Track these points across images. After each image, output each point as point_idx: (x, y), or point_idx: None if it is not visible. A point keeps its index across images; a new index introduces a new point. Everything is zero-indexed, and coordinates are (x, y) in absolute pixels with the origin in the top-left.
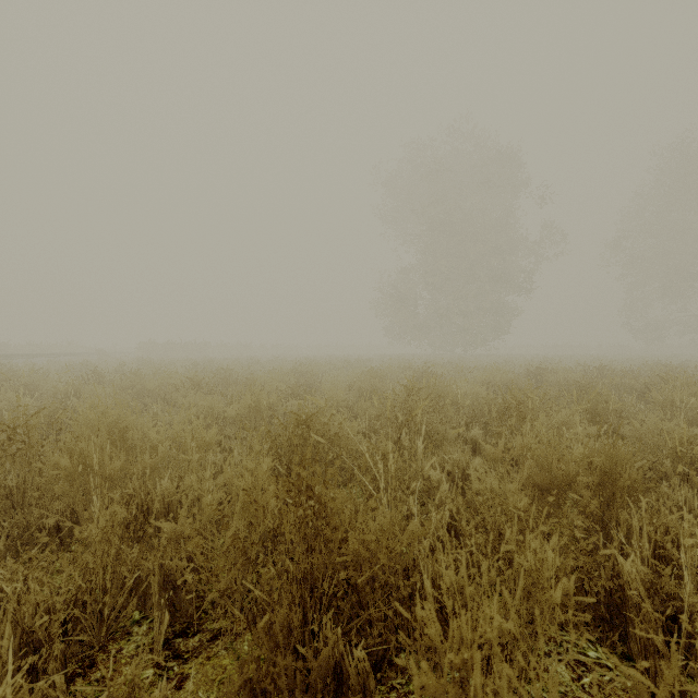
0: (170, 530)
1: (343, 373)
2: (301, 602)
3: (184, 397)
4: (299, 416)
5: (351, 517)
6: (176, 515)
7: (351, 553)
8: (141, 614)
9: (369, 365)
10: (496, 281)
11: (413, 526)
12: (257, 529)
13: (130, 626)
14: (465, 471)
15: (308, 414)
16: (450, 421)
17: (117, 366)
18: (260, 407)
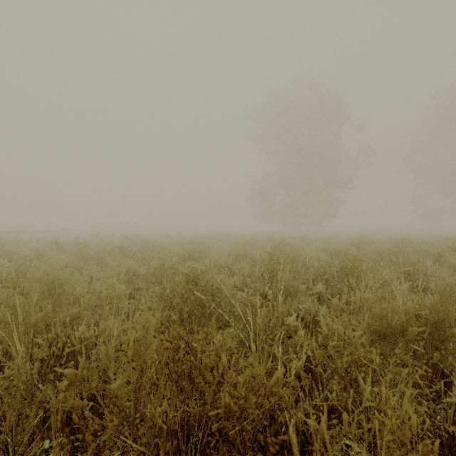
0: (72, 375)
1: (225, 243)
2: (177, 451)
3: (115, 260)
4: (188, 275)
5: (225, 366)
6: (91, 353)
7: (223, 405)
8: (50, 443)
9: (243, 238)
10: (328, 183)
11: (278, 374)
12: (146, 374)
13: (39, 455)
14: (314, 317)
15: (195, 274)
16: (301, 278)
17: (74, 239)
18: (164, 267)
